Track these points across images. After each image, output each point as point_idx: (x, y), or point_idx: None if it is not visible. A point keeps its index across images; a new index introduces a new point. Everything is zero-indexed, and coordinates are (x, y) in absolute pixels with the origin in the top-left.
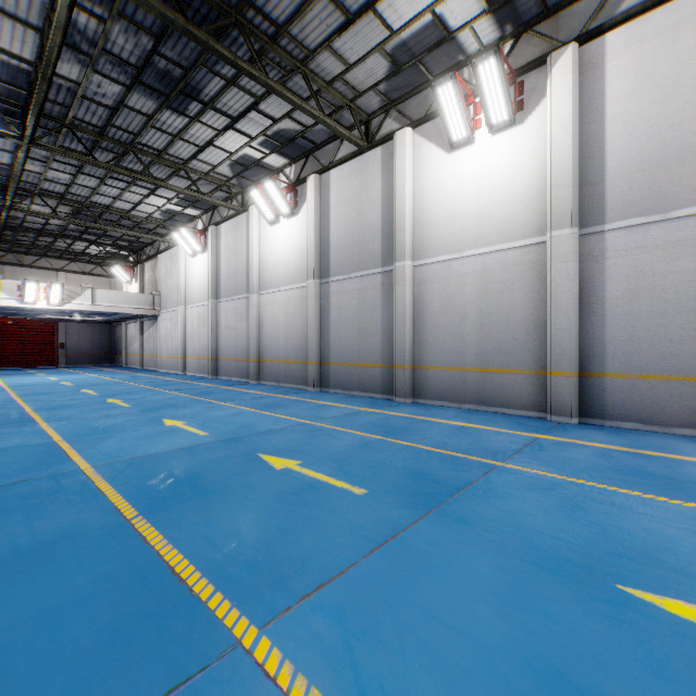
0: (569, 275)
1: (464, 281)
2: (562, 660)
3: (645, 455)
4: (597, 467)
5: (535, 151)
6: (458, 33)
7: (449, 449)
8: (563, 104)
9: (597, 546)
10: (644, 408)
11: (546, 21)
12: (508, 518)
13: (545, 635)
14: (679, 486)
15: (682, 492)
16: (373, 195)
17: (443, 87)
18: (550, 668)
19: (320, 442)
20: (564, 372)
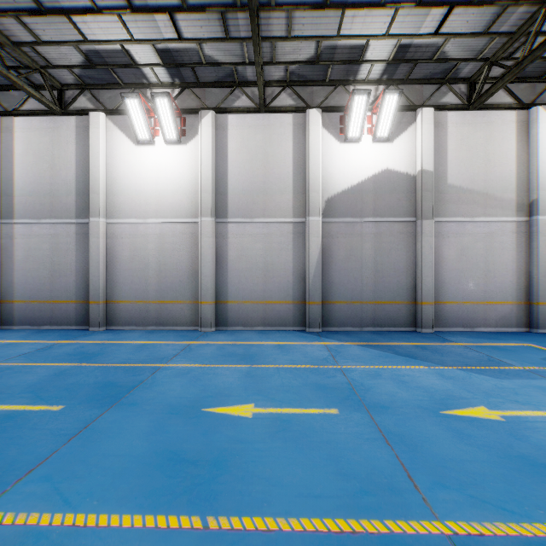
0: (210, 245)
1: (148, 239)
2: (170, 446)
3: (239, 344)
4: (215, 355)
5: (193, 165)
6: (142, 66)
7: (132, 362)
8: (208, 144)
9: (200, 395)
10: (244, 318)
11: (199, 88)
12: (161, 395)
13: (165, 440)
14: (245, 358)
15: (245, 360)
16: (67, 155)
17: (130, 100)
18: (164, 450)
19: (11, 379)
20: (208, 301)
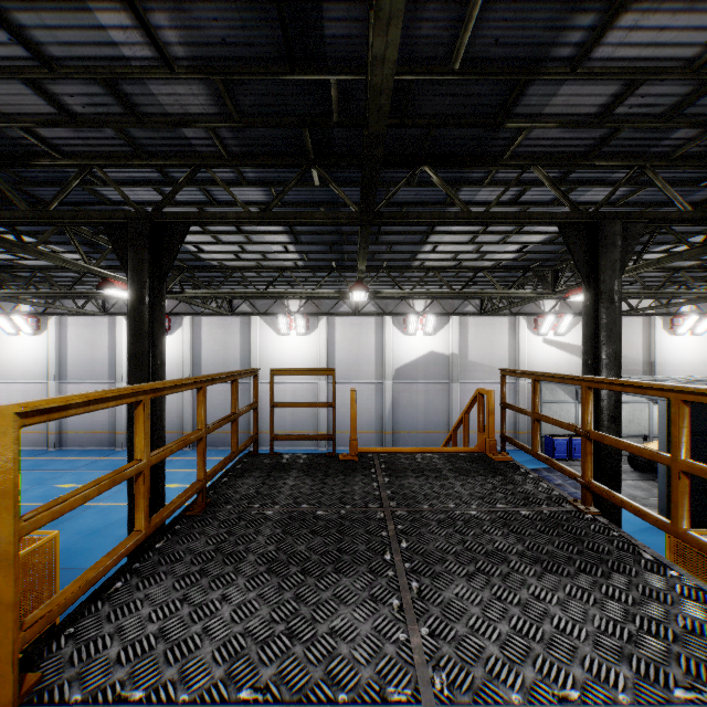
0: (325, 398)
1: (286, 393)
2: None
3: None
4: None
5: (314, 348)
6: None
7: None
8: (323, 336)
9: None
10: (345, 442)
11: (317, 300)
12: None
13: None
14: None
15: None
16: (235, 341)
17: (281, 316)
18: None
19: None
20: (324, 432)
